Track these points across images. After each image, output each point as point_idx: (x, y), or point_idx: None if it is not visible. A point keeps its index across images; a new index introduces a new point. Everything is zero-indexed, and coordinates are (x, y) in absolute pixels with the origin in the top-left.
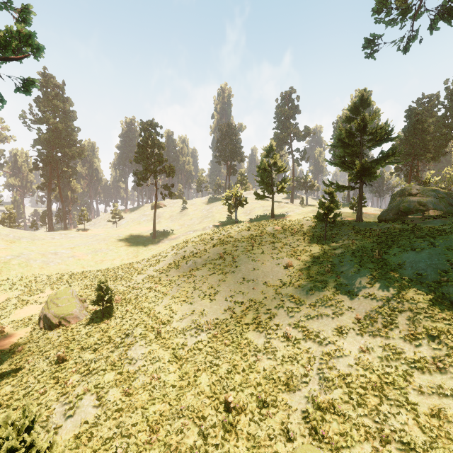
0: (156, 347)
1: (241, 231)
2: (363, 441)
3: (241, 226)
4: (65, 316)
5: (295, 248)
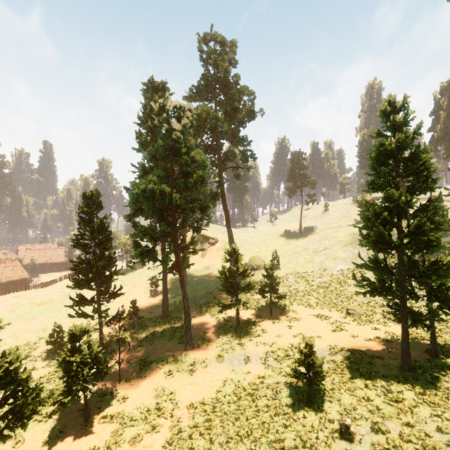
0: (300, 279)
1: None
2: (379, 308)
3: None
4: (259, 265)
5: None
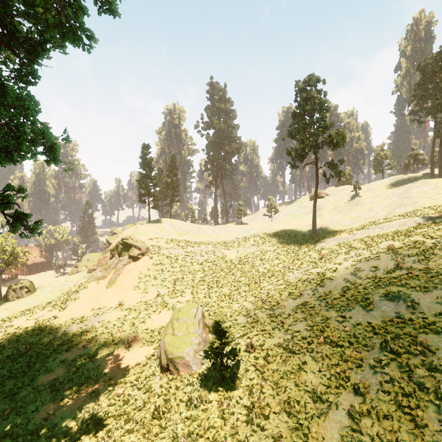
0: None
1: None
2: None
3: None
4: (173, 357)
5: None
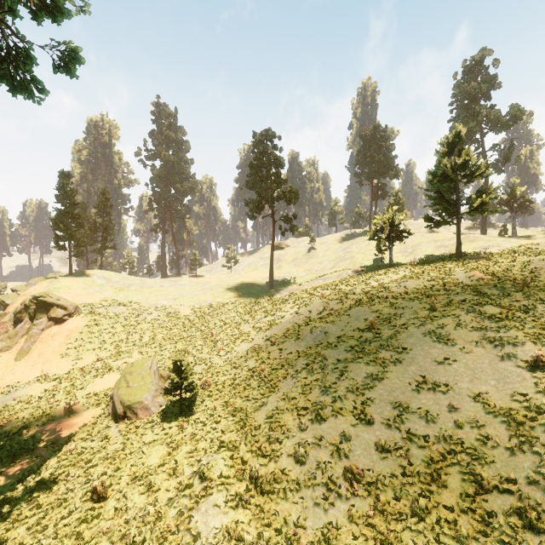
0: (243, 515)
1: (402, 280)
2: None
3: (401, 271)
4: (131, 404)
5: (540, 318)
